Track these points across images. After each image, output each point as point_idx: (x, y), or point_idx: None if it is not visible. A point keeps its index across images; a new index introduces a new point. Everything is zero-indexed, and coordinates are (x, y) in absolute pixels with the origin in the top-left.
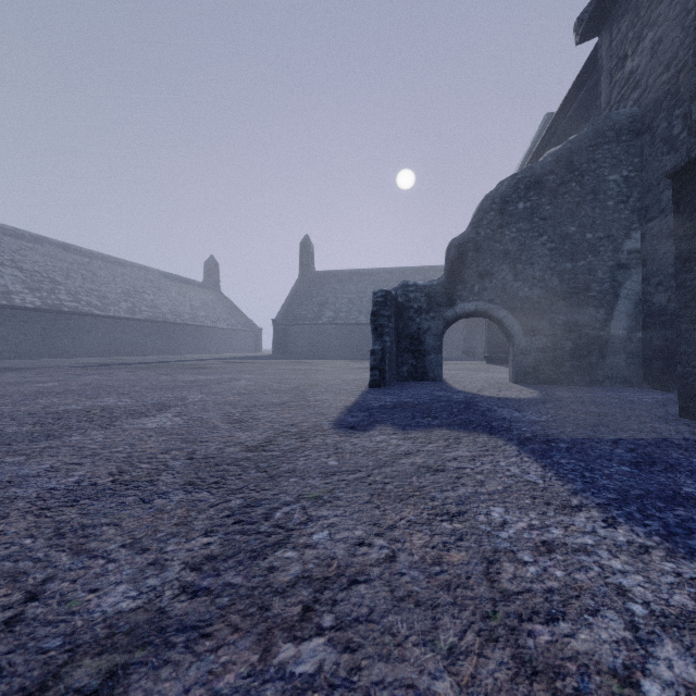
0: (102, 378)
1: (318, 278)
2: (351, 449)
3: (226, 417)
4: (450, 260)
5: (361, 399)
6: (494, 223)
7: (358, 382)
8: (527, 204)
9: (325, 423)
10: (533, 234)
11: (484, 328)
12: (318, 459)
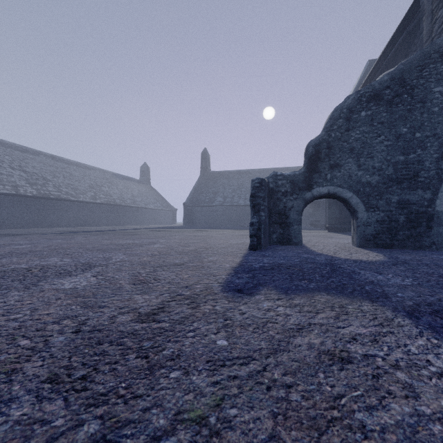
0: (63, 242)
1: (212, 176)
2: (240, 320)
3: (134, 277)
4: (309, 156)
5: (244, 260)
6: (342, 127)
7: (240, 245)
8: (368, 113)
9: (215, 285)
10: (373, 135)
11: (324, 208)
12: (206, 335)
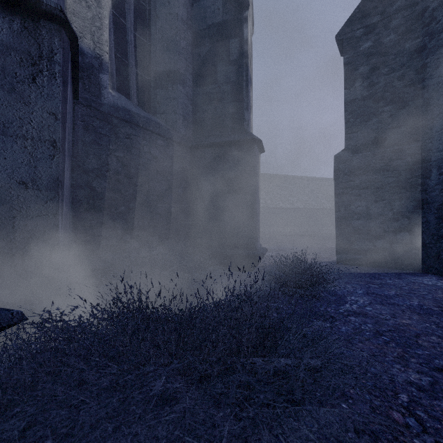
0: None
1: None
2: None
3: None
4: None
5: None
6: None
7: None
8: None
9: None
10: None
11: None
12: None
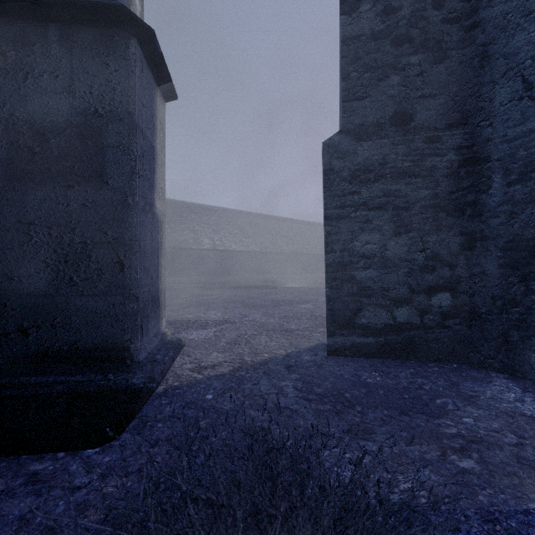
0: None
1: None
2: None
3: None
4: None
5: None
6: None
7: None
8: None
9: None
10: None
11: None
12: None
